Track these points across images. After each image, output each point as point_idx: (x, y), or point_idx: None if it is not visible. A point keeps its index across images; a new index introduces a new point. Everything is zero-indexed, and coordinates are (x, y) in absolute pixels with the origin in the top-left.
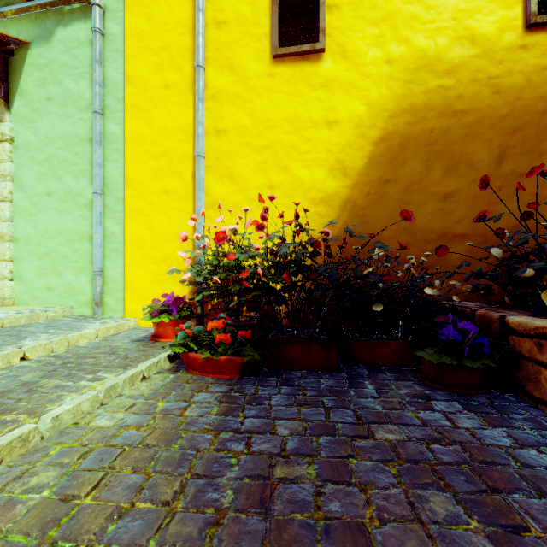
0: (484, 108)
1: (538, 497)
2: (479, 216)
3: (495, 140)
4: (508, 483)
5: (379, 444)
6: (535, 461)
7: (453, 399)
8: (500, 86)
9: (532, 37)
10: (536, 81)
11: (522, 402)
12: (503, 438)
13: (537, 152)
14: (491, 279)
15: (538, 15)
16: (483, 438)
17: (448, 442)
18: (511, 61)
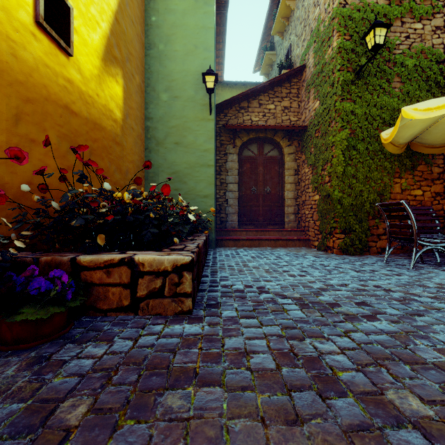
0: (4, 62)
1: (176, 353)
2: (40, 171)
3: (13, 99)
4: (164, 359)
5: (88, 424)
6: (150, 340)
7: (63, 343)
8: (17, 53)
9: (39, 33)
10: (42, 71)
11: (96, 317)
12: (126, 342)
13: (42, 127)
14: (47, 228)
15: (43, 20)
16: (121, 350)
17: (115, 369)
18: (26, 38)
